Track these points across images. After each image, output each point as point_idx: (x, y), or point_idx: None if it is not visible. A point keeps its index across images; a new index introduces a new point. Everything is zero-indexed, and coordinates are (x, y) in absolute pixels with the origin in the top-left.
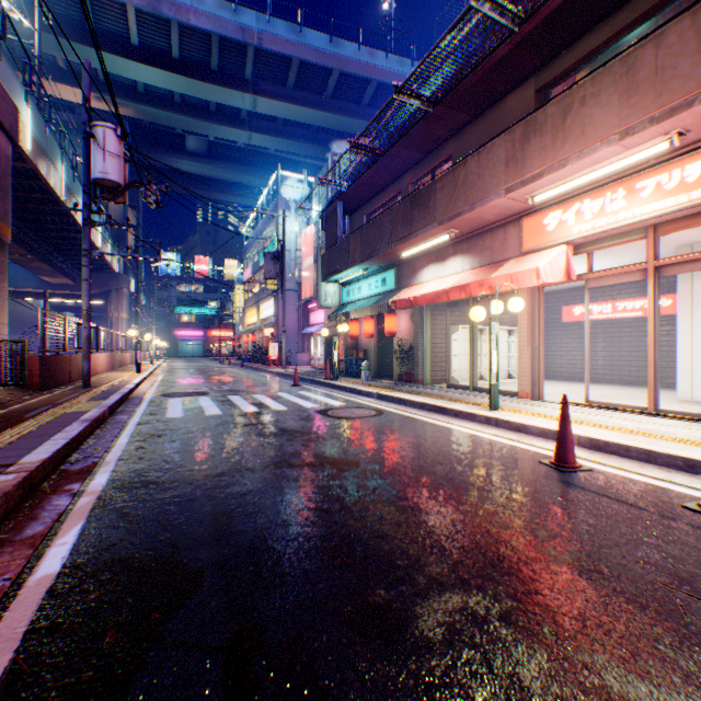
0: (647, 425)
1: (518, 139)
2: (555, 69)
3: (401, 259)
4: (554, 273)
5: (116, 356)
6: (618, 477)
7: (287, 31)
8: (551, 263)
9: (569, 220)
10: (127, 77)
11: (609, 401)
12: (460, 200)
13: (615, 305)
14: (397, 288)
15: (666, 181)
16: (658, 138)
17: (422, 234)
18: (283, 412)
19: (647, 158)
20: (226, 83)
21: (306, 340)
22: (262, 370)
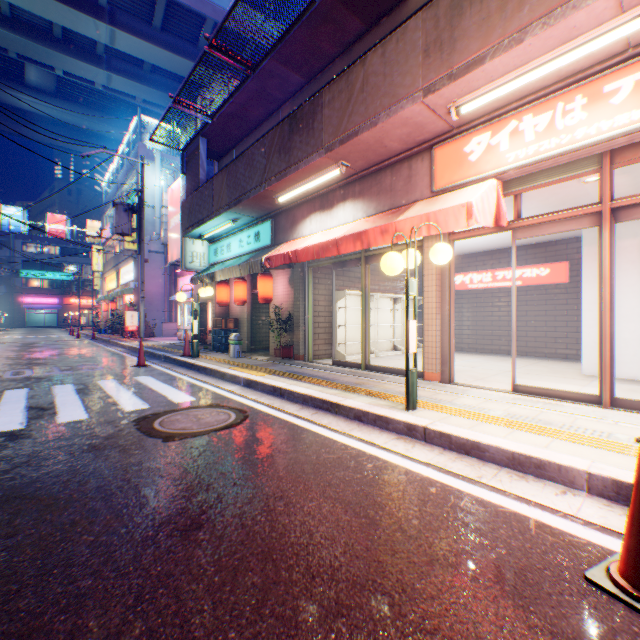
0: (636, 430)
1: (445, 13)
2: None
3: (278, 207)
4: (486, 213)
5: None
6: None
7: None
8: (483, 199)
9: (501, 144)
10: None
11: (522, 380)
12: (358, 114)
13: (495, 273)
14: (273, 244)
15: None
16: None
17: (305, 166)
18: (67, 428)
19: (628, 43)
20: (72, 2)
21: (174, 308)
22: (114, 344)
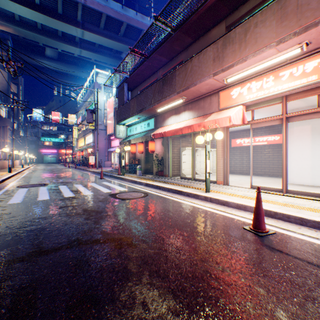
0: (287, 199)
1: (220, 47)
2: (236, 16)
3: (157, 113)
4: (237, 119)
5: None
6: (292, 238)
7: None
8: (236, 114)
9: (244, 92)
10: (8, 9)
11: (259, 185)
12: (189, 80)
13: (255, 139)
14: (155, 128)
15: (295, 71)
16: (295, 46)
17: (168, 99)
18: (89, 196)
19: (286, 59)
20: (66, 21)
21: (109, 154)
22: (85, 170)
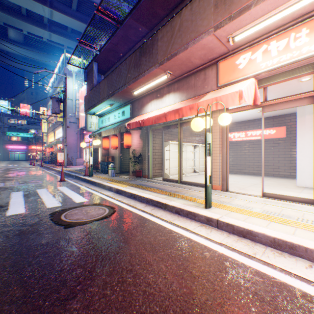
0: None
1: None
2: None
3: (134, 97)
4: (249, 97)
5: None
6: None
7: None
8: (248, 88)
9: (257, 58)
10: None
11: (265, 189)
12: (177, 43)
13: (246, 133)
14: (131, 117)
15: None
16: None
17: (148, 74)
18: (10, 219)
19: None
20: None
21: (82, 151)
22: (51, 169)
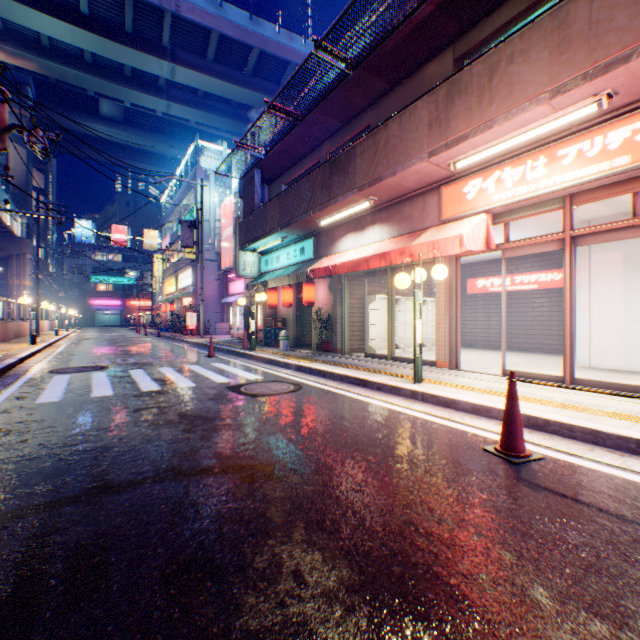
0: (572, 396)
1: (442, 100)
2: (474, 38)
3: (320, 227)
4: (476, 241)
5: (9, 326)
6: (576, 467)
7: (206, 2)
8: (473, 231)
9: (489, 188)
10: (28, 26)
11: (519, 369)
12: (381, 165)
13: (513, 278)
14: (315, 257)
15: (588, 148)
16: (587, 99)
17: (342, 201)
18: (188, 390)
19: (570, 124)
20: (141, 47)
21: (225, 309)
22: (179, 340)
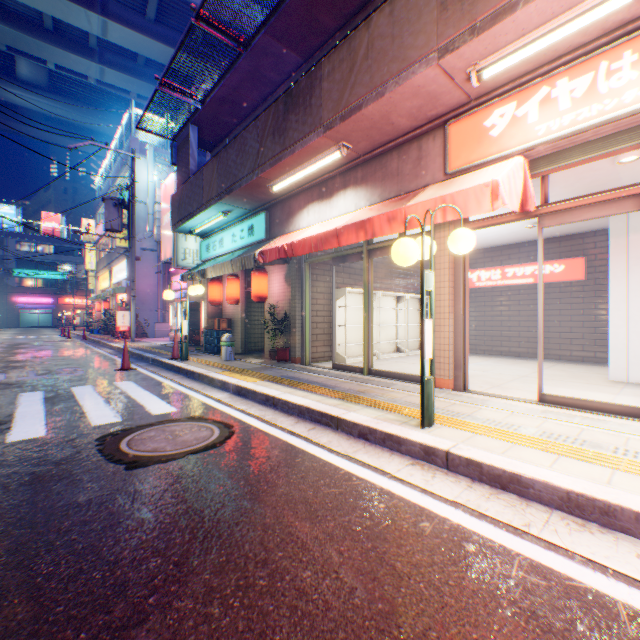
0: None
1: None
2: None
3: (273, 197)
4: (512, 195)
5: None
6: None
7: None
8: (509, 178)
9: (529, 115)
10: None
11: (544, 387)
12: (361, 84)
13: (504, 270)
14: (268, 238)
15: None
16: None
17: (301, 148)
18: (14, 450)
19: None
20: None
21: (167, 307)
22: (104, 345)
